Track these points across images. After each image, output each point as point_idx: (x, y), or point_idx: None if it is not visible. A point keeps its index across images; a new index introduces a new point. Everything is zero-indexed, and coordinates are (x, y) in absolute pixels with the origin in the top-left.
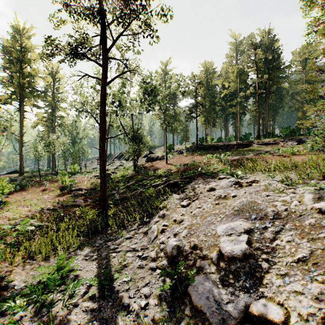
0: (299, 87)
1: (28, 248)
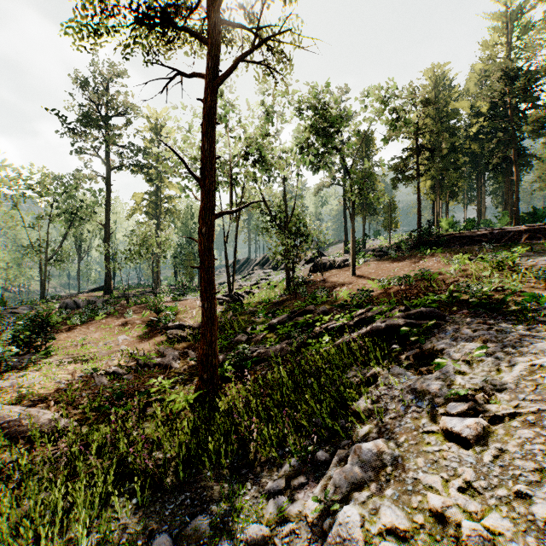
0: None
1: None
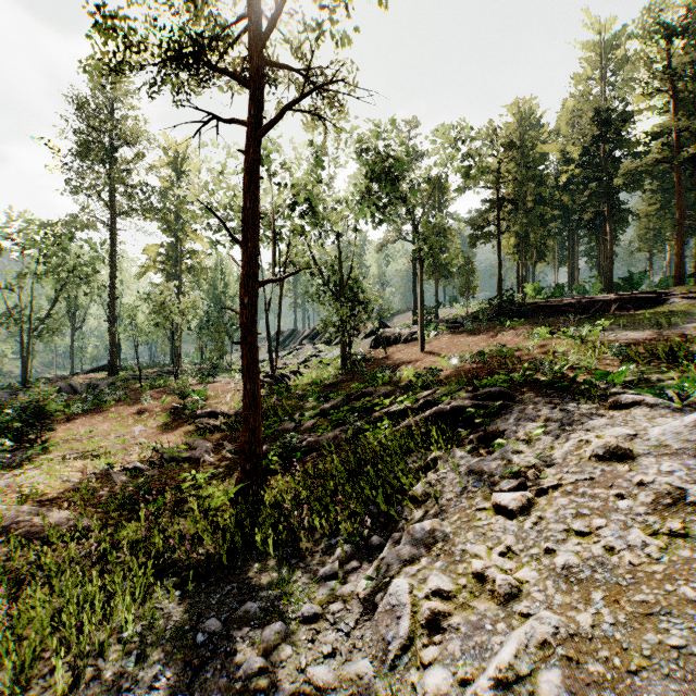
0: None
1: None
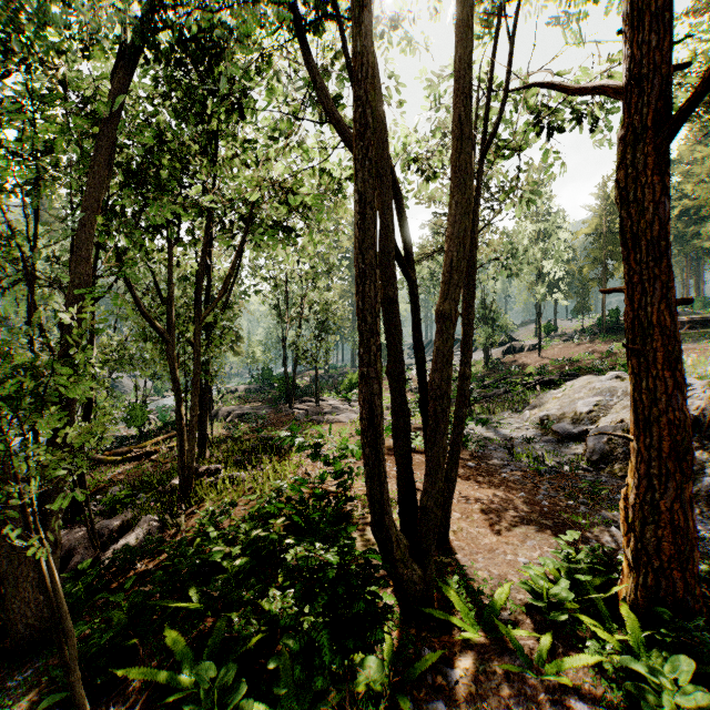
0: None
1: None
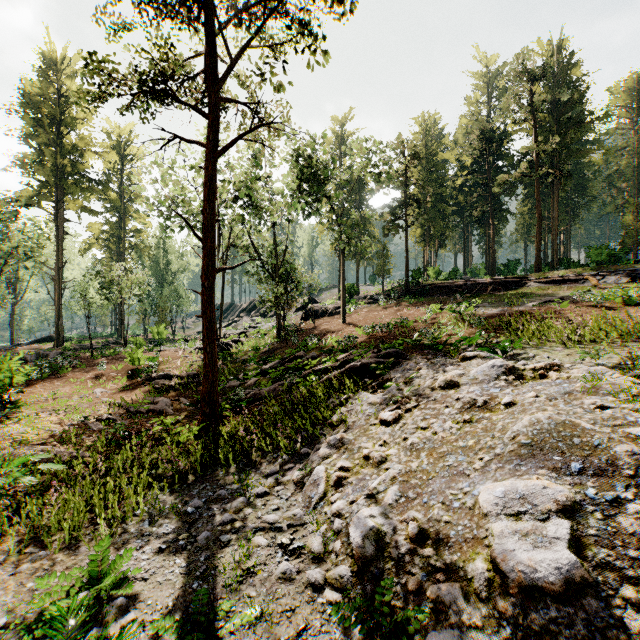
0: (624, 162)
1: (34, 518)
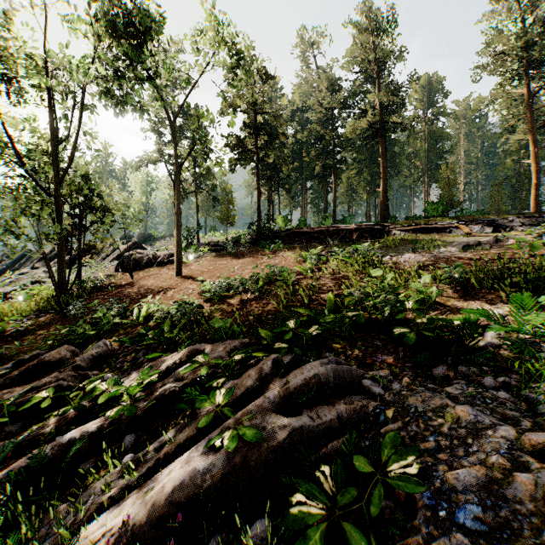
0: (419, 145)
1: None
